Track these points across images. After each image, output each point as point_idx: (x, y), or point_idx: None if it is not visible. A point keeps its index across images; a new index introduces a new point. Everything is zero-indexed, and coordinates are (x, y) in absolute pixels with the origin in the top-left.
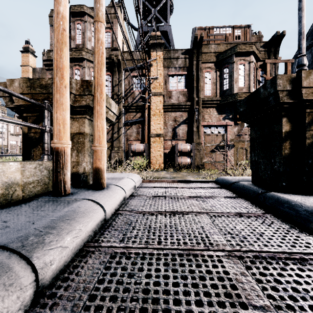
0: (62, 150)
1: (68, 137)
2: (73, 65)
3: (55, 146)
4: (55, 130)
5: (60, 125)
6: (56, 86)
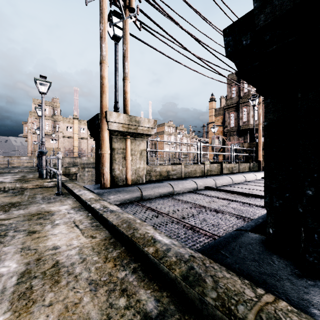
0: (260, 160)
1: (261, 157)
2: (242, 106)
3: (259, 160)
4: (258, 156)
5: (260, 155)
6: (259, 146)
